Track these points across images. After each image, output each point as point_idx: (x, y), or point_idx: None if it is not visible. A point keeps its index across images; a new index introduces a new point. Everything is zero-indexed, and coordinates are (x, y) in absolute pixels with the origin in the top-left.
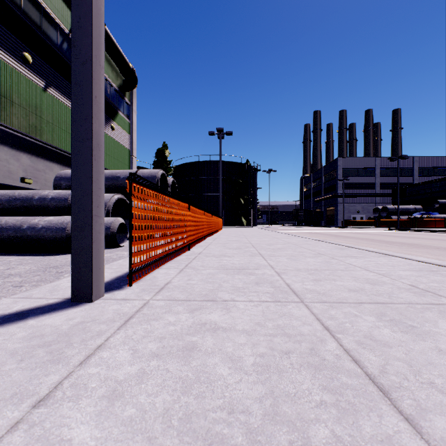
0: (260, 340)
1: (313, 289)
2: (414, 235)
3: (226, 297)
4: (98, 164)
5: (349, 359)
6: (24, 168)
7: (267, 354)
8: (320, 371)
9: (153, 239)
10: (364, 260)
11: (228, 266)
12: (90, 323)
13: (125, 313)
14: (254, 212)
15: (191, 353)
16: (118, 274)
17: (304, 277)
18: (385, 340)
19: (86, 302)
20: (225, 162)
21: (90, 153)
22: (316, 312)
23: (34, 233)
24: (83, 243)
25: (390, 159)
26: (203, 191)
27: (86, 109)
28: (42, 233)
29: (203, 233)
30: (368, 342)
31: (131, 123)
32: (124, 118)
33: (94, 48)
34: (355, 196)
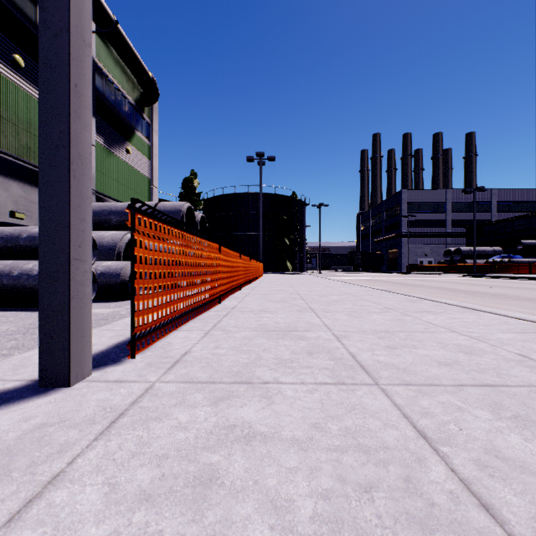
0: (322, 460)
1: (388, 362)
2: (495, 283)
3: (267, 376)
4: (80, 185)
5: (474, 502)
6: (14, 199)
7: (334, 492)
8: (431, 535)
9: (168, 291)
10: (446, 317)
11: (270, 326)
12: (55, 427)
13: (113, 407)
14: (301, 255)
15: (206, 492)
16: (120, 340)
17: (372, 343)
18: (519, 458)
19: (61, 386)
20: (266, 194)
21: (67, 167)
22: (399, 403)
23: (20, 282)
24: (56, 300)
25: (465, 191)
26: (239, 230)
27: (60, 102)
28: (30, 281)
29: (238, 281)
30: (494, 463)
31: (151, 146)
32: (142, 140)
33: (73, 13)
34: (422, 236)
